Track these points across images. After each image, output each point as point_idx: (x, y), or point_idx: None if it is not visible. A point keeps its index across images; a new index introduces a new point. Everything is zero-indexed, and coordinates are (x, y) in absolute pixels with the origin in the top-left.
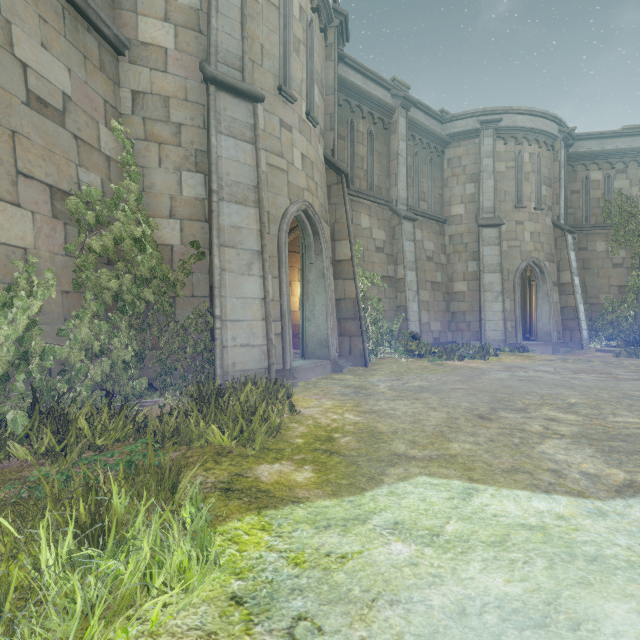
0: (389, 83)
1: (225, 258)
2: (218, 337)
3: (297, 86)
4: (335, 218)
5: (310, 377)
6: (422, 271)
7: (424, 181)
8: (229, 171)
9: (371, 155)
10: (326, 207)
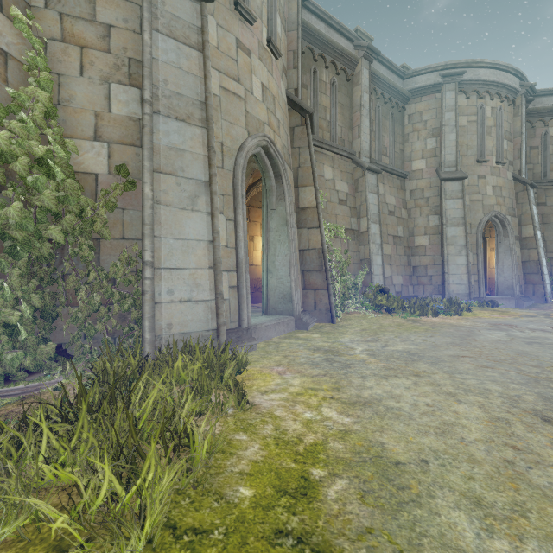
0: (352, 33)
1: (160, 187)
2: (147, 290)
3: (257, 7)
4: (299, 162)
5: (271, 336)
6: (384, 225)
7: (386, 136)
8: (168, 79)
9: (334, 106)
10: (289, 150)
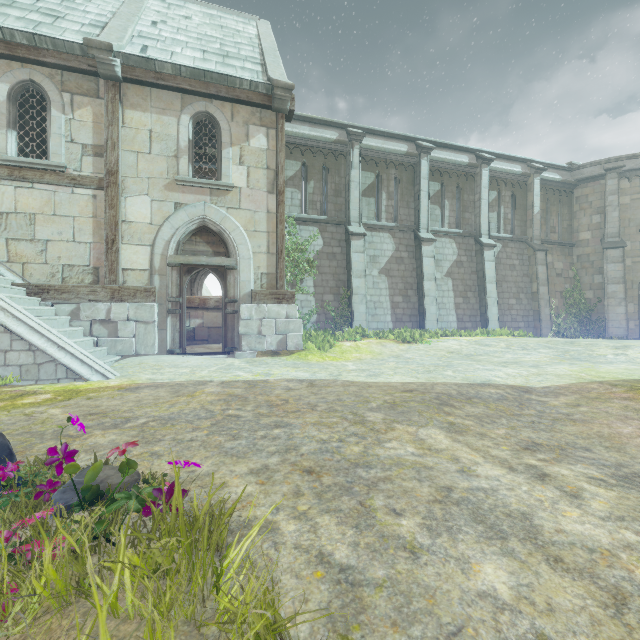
0: None
1: (609, 302)
2: (605, 325)
3: None
4: None
5: None
6: None
7: None
8: (611, 275)
9: None
10: None
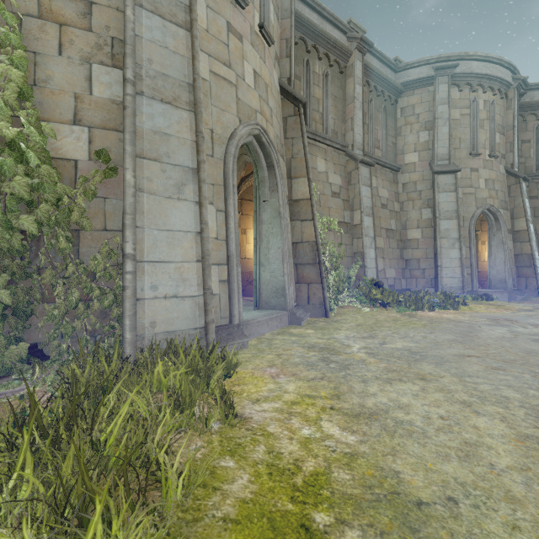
0: (345, 25)
1: (143, 174)
2: (128, 285)
3: None
4: (292, 153)
5: (264, 332)
6: (377, 218)
7: (378, 129)
8: (152, 58)
9: (327, 98)
10: (282, 141)
